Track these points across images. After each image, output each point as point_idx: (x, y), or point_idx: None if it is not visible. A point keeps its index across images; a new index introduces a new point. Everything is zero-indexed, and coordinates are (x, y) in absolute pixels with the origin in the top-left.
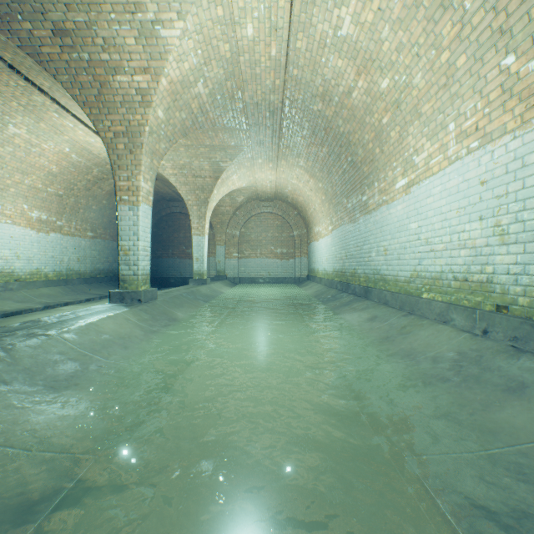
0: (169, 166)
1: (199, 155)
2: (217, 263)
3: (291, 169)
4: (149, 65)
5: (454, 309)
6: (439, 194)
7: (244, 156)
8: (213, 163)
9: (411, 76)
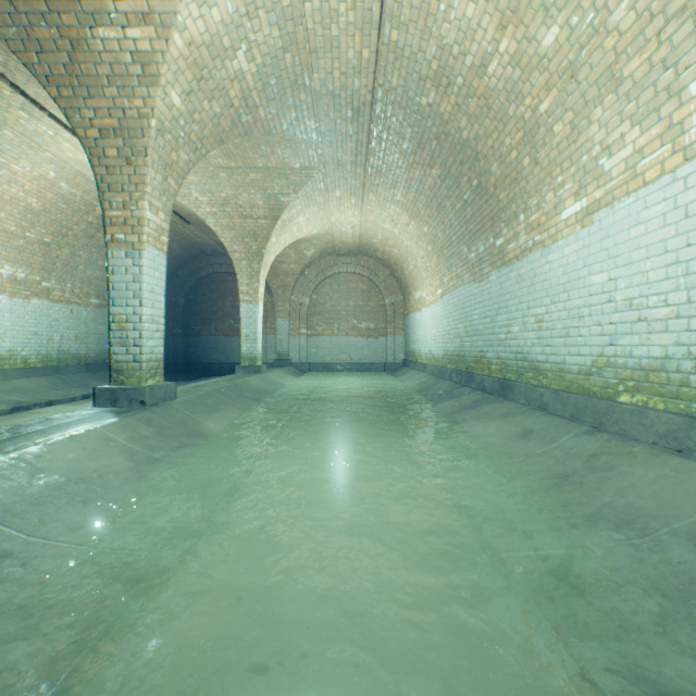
0: (205, 201)
1: (249, 184)
2: (278, 342)
3: (383, 207)
4: (151, 8)
5: None
6: (660, 218)
7: (314, 186)
8: (269, 197)
9: (607, 9)
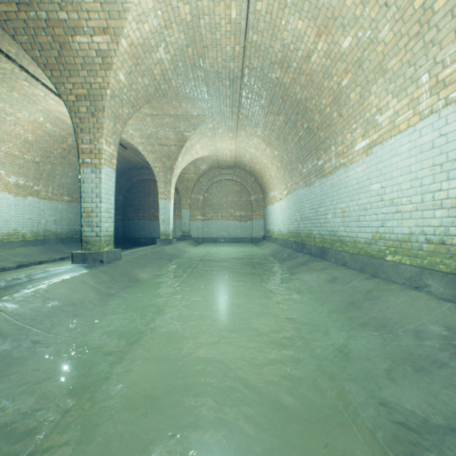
0: (137, 135)
1: (165, 125)
2: (182, 224)
3: (249, 139)
4: (108, 25)
5: (429, 274)
6: (407, 152)
7: (206, 126)
8: (177, 133)
9: (377, 30)
